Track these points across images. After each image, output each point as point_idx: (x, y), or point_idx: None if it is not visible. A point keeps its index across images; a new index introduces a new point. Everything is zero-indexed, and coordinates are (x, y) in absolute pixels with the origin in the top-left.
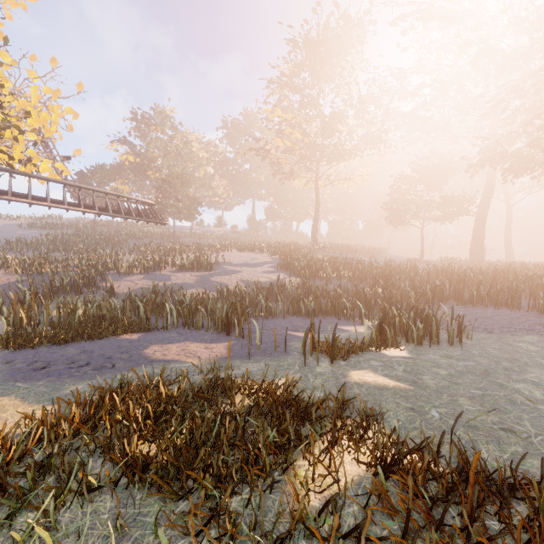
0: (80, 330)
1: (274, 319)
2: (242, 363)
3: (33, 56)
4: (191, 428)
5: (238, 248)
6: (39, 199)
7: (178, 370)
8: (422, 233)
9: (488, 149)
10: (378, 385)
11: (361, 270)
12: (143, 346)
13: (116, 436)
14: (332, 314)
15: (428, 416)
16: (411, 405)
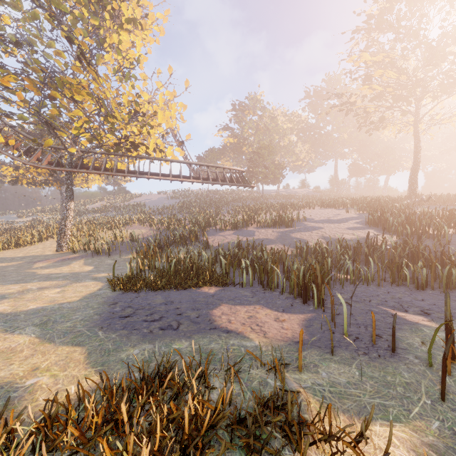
0: (170, 279)
1: (365, 285)
2: (321, 359)
3: (158, 70)
4: None
5: (319, 205)
6: (165, 175)
7: (235, 350)
8: None
9: None
10: None
11: None
12: (214, 304)
13: None
14: None
15: None
16: None
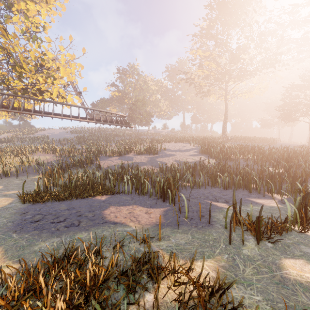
0: (71, 192)
1: (198, 188)
2: (172, 232)
3: (61, 37)
4: None
5: (174, 141)
6: (66, 116)
7: (120, 234)
8: None
9: None
10: None
11: (263, 154)
12: (105, 206)
13: None
14: (243, 187)
15: None
16: None
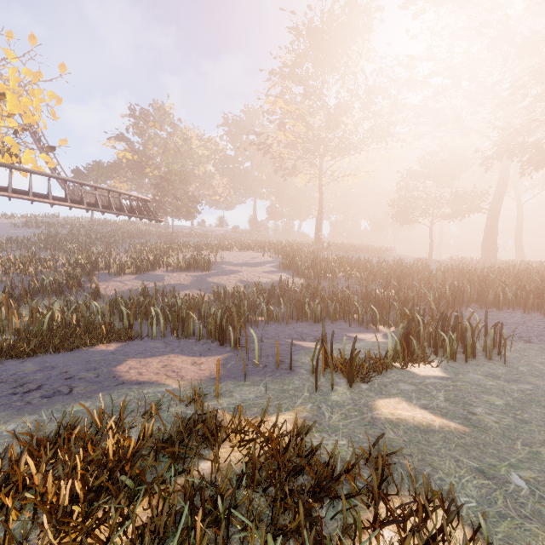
0: (45, 340)
1: (277, 324)
2: (236, 386)
3: (10, 33)
4: (139, 529)
5: (238, 247)
6: (21, 192)
7: (151, 397)
8: (431, 231)
9: (504, 140)
10: (419, 424)
11: (370, 270)
12: (117, 360)
13: (12, 544)
14: (341, 319)
15: (511, 486)
16: (478, 464)
